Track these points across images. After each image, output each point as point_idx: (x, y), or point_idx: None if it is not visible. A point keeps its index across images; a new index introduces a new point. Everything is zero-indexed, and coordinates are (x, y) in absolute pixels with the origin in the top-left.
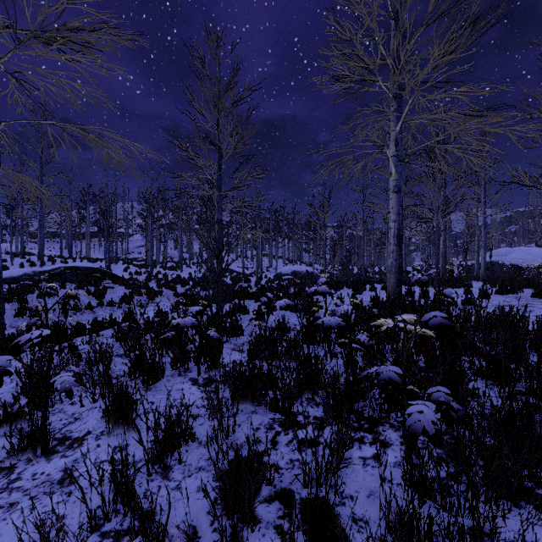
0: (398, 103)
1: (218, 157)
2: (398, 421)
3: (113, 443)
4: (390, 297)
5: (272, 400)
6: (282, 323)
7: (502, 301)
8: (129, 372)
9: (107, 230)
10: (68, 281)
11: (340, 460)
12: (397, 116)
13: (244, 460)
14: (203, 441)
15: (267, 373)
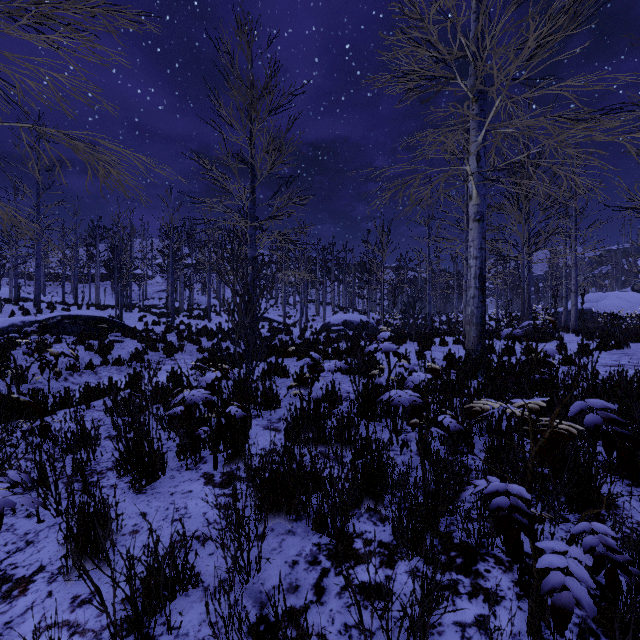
0: (480, 106)
1: (250, 179)
2: (506, 552)
3: (72, 589)
4: (470, 356)
5: (316, 514)
6: (331, 391)
7: (608, 359)
8: (117, 465)
9: (118, 271)
10: (66, 333)
11: (425, 629)
12: (479, 123)
13: (271, 625)
14: (211, 587)
15: (309, 471)
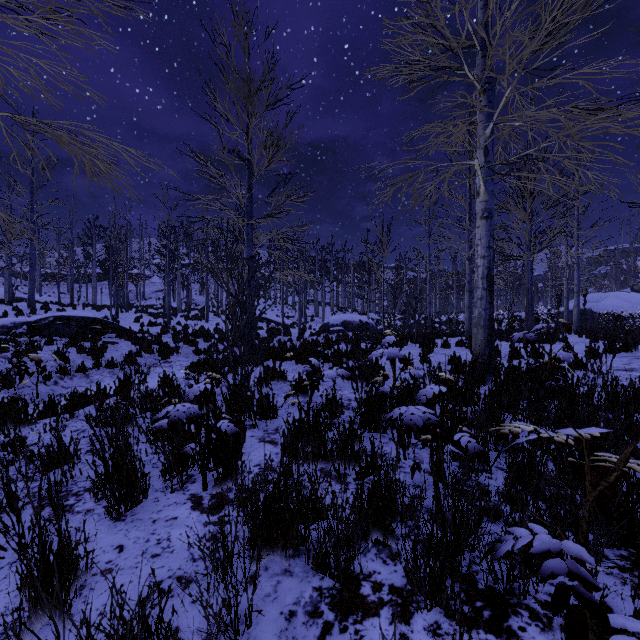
0: (488, 98)
1: (247, 176)
2: (541, 602)
3: None
4: (478, 360)
5: (317, 552)
6: (332, 398)
7: (619, 362)
8: (95, 487)
9: (113, 271)
10: (58, 335)
11: None
12: (487, 115)
13: None
14: None
15: (309, 496)
